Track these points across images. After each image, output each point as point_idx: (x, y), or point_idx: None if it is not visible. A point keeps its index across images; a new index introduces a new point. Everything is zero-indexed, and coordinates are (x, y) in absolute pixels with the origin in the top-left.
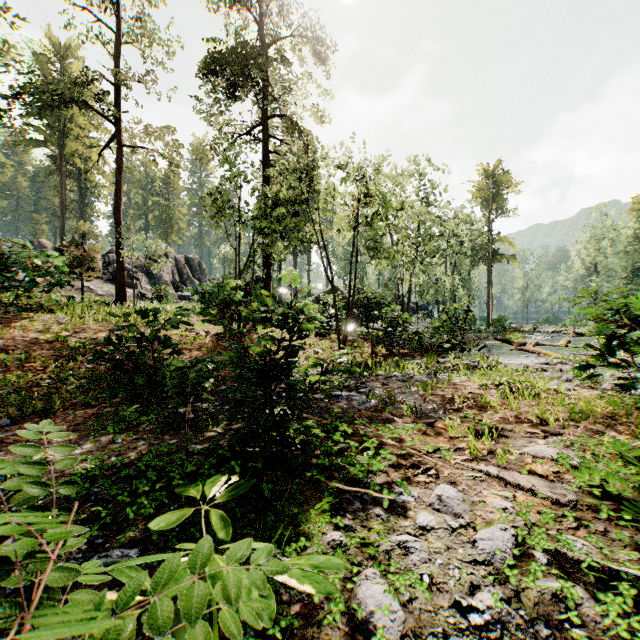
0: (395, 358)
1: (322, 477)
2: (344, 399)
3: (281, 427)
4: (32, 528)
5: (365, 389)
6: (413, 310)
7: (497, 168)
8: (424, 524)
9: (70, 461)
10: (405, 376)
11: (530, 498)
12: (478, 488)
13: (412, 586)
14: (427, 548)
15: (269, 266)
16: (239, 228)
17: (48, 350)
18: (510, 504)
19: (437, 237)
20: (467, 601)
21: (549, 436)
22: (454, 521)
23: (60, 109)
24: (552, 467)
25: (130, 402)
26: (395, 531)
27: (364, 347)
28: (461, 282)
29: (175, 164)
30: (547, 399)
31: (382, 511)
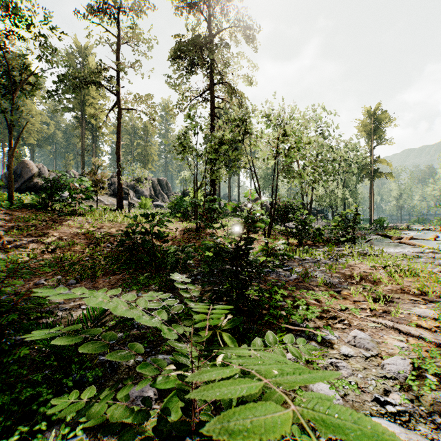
0: (306, 247)
1: (274, 321)
2: (274, 274)
3: (243, 289)
4: (207, 317)
5: (288, 267)
6: (313, 213)
7: (377, 109)
8: (346, 353)
9: (196, 292)
10: (314, 259)
11: (419, 342)
12: (380, 334)
13: (344, 388)
14: (350, 367)
15: (215, 184)
16: (197, 160)
17: (83, 239)
18: (405, 344)
19: (332, 161)
20: (383, 398)
21: (428, 303)
22: (366, 352)
23: (84, 88)
24: (433, 323)
25: (138, 272)
26: (327, 356)
27: (281, 239)
28: (349, 193)
29: (153, 119)
30: (424, 277)
31: (316, 344)
